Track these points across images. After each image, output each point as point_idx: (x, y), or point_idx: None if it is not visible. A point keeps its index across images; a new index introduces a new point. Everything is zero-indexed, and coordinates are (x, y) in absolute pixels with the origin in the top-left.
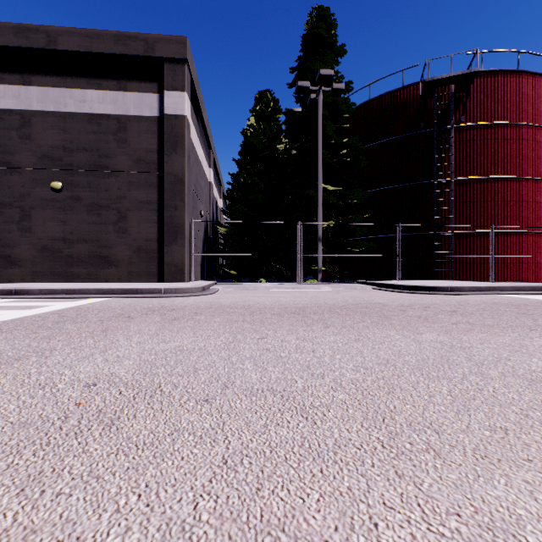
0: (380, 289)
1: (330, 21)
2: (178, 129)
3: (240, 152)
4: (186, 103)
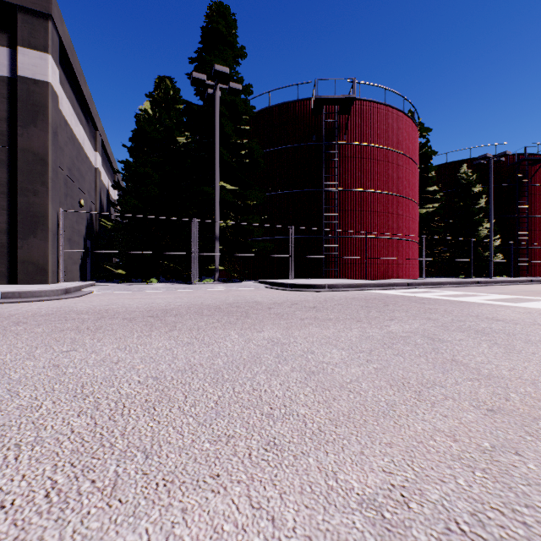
0: (271, 287)
1: (230, 20)
2: (38, 97)
3: (131, 138)
4: (51, 68)
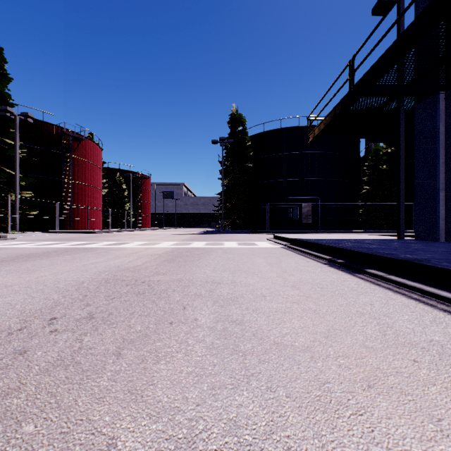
0: (67, 233)
1: (5, 58)
2: None
3: None
4: None
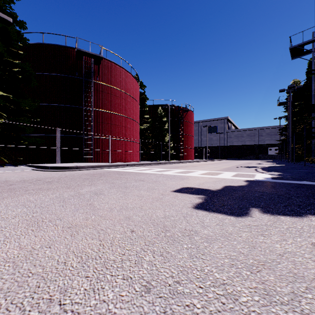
0: (36, 169)
1: None
2: None
3: None
4: None
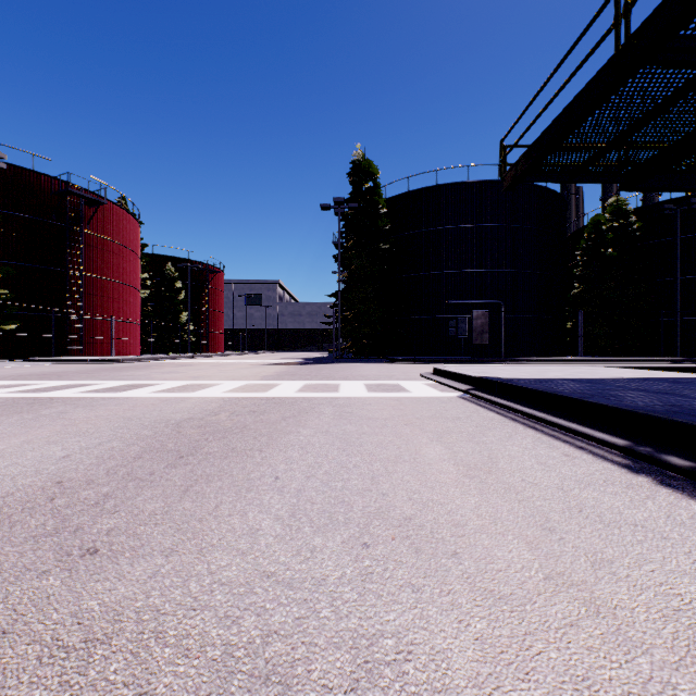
0: (67, 363)
1: None
2: None
3: None
4: None
